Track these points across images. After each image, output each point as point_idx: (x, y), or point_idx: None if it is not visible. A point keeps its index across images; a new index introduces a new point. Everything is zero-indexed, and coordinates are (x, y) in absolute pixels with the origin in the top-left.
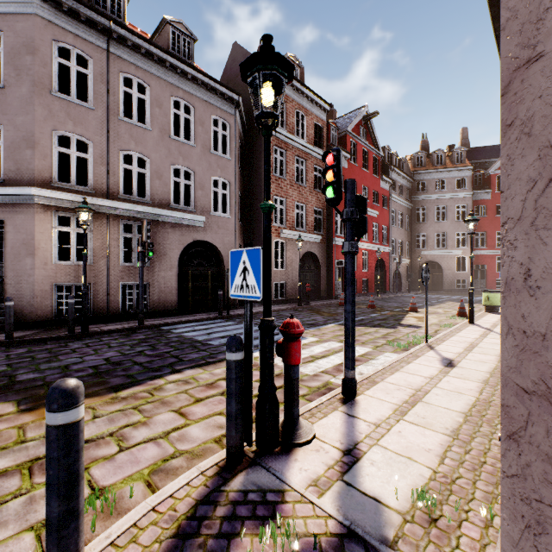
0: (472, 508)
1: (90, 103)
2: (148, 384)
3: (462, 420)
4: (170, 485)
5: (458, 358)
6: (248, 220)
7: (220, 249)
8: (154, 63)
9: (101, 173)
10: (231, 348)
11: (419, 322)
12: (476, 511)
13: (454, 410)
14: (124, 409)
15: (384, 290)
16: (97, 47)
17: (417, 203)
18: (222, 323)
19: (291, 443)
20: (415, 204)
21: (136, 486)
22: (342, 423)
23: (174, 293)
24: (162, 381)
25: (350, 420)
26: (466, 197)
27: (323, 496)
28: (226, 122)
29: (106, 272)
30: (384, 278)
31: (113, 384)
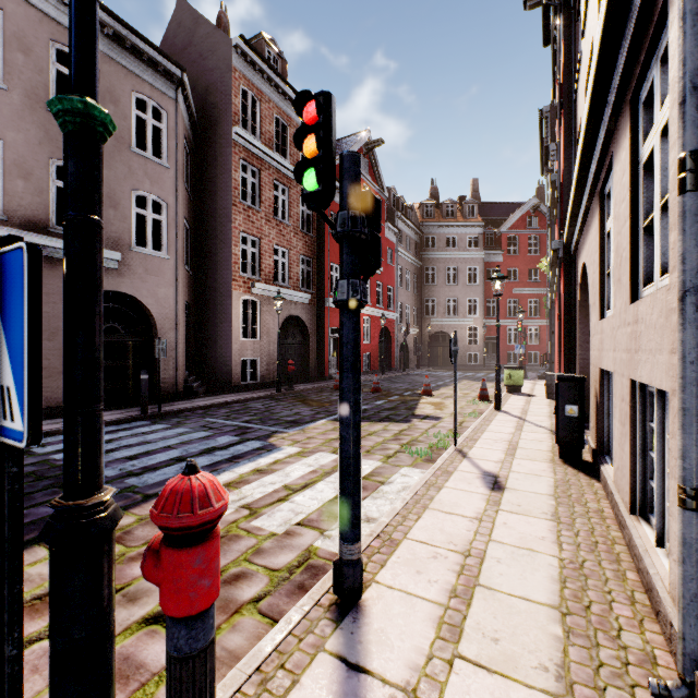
0: None
1: None
2: None
3: (562, 631)
4: None
5: (503, 471)
6: (202, 266)
7: (149, 307)
8: None
9: None
10: None
11: (437, 410)
12: None
13: (540, 603)
14: None
15: (389, 366)
16: None
17: (427, 261)
18: (145, 427)
19: None
20: (424, 263)
21: None
22: None
23: (58, 379)
24: None
25: (352, 686)
26: (478, 258)
27: None
28: (161, 107)
29: None
30: (389, 351)
31: None
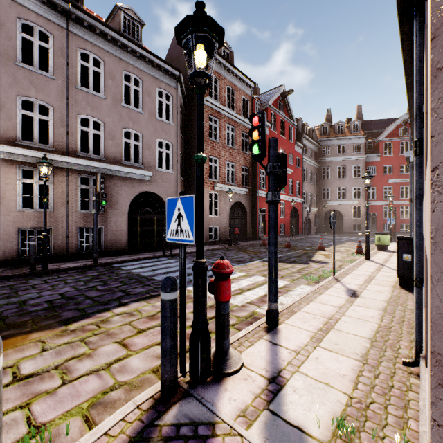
0: (386, 434)
1: (51, 73)
2: (96, 317)
3: (369, 345)
4: (105, 421)
5: (360, 289)
6: (188, 175)
7: (164, 199)
8: (108, 42)
9: (61, 134)
10: (166, 288)
11: (326, 258)
12: (391, 438)
13: (362, 337)
14: (72, 341)
15: (297, 232)
16: (57, 25)
17: (323, 163)
18: (166, 260)
19: (222, 373)
20: (321, 165)
21: (74, 422)
22: (267, 351)
23: (125, 236)
24: (109, 314)
25: (274, 348)
26: (360, 160)
27: (251, 427)
28: (169, 93)
29: (65, 218)
30: (297, 223)
31: (64, 317)
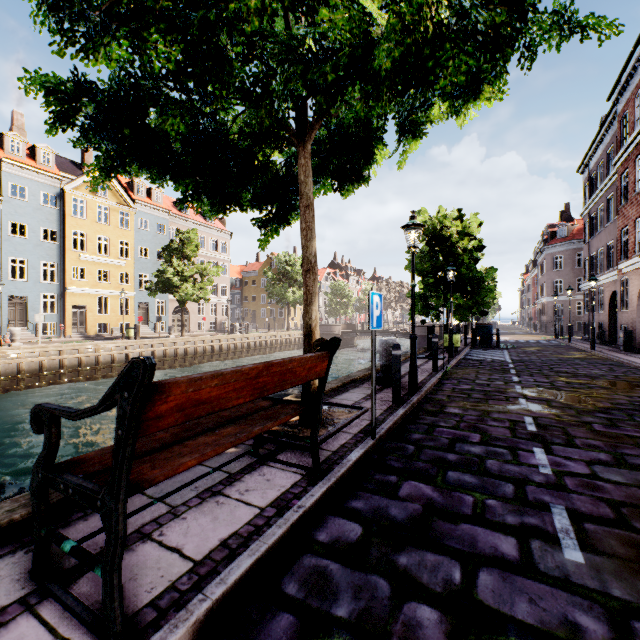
0: None
1: None
2: None
3: None
4: None
5: None
6: None
7: None
8: None
9: None
10: None
11: None
12: None
13: None
14: None
15: None
16: None
17: None
18: None
19: None
20: None
21: None
22: None
23: None
24: None
25: None
26: None
27: None
28: None
29: None
30: None
31: None
